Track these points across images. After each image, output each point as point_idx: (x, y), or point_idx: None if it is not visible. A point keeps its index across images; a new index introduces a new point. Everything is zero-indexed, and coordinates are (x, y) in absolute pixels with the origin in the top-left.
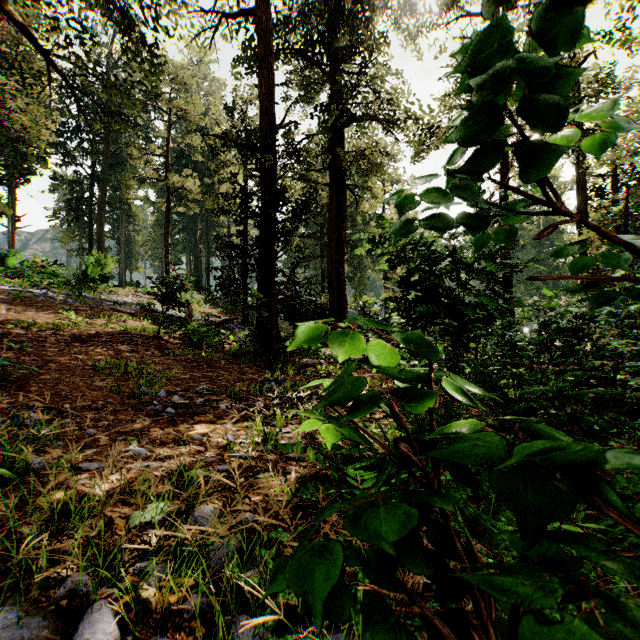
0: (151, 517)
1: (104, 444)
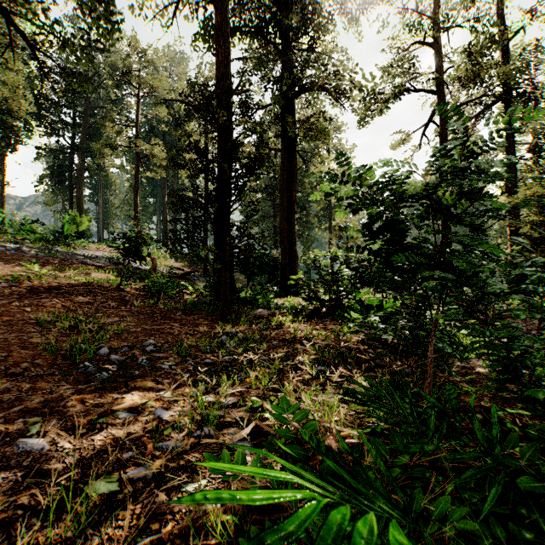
0: None
1: None
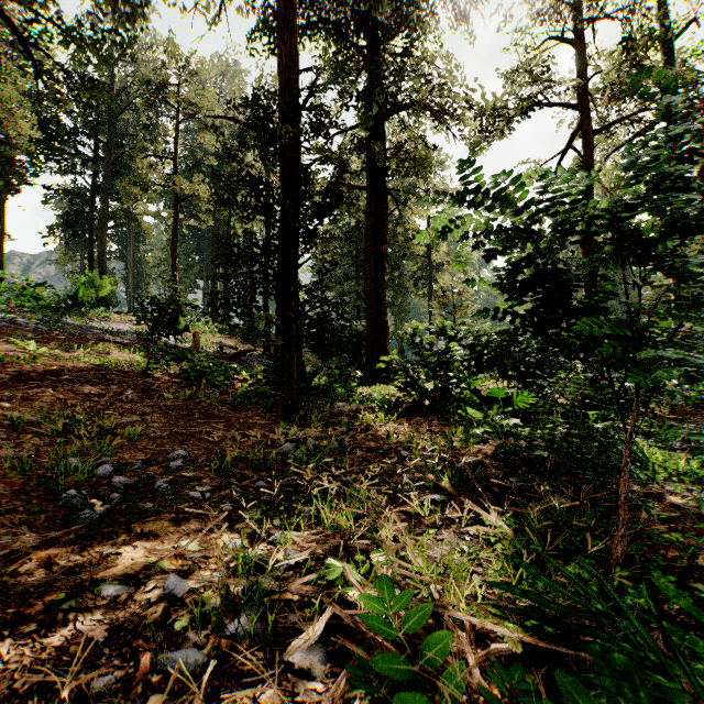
0: None
1: None
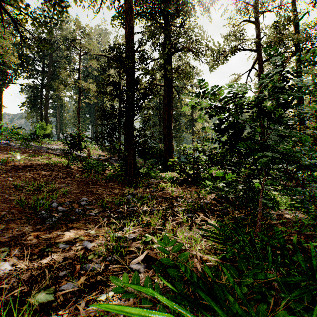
0: None
1: None
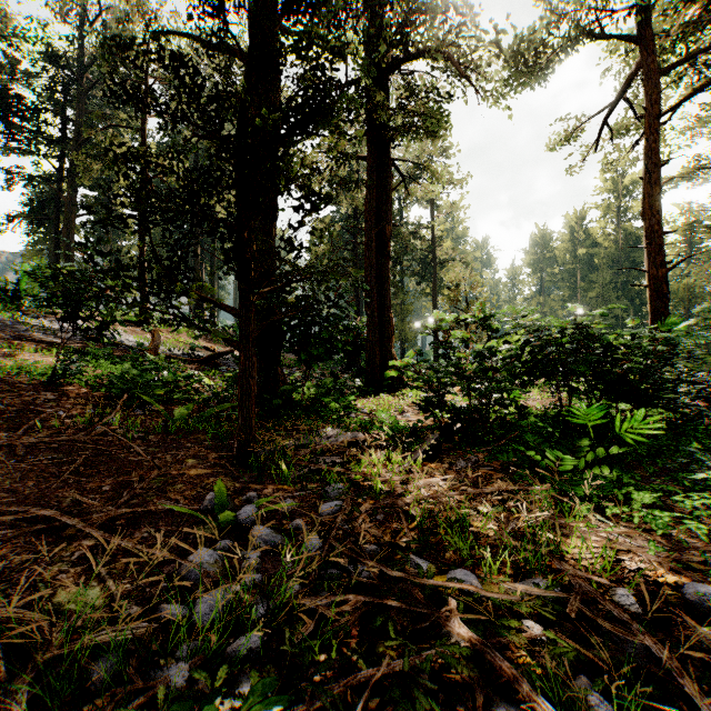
0: None
1: None
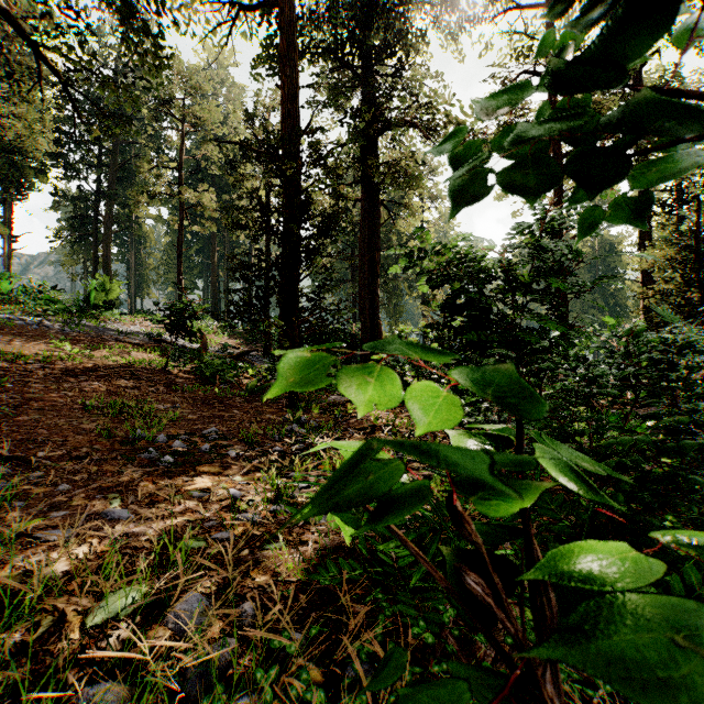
0: (104, 623)
1: (77, 504)
